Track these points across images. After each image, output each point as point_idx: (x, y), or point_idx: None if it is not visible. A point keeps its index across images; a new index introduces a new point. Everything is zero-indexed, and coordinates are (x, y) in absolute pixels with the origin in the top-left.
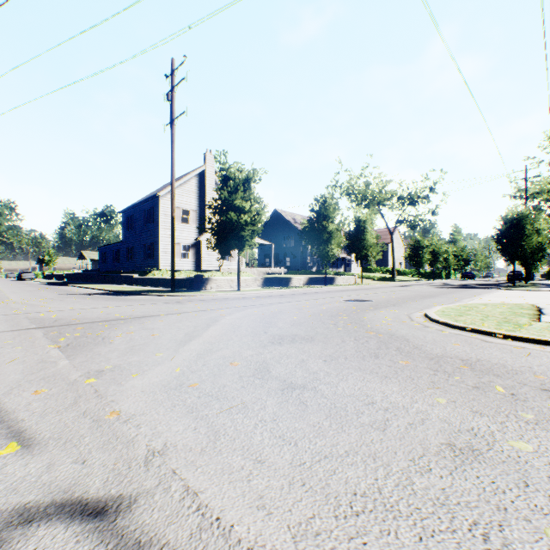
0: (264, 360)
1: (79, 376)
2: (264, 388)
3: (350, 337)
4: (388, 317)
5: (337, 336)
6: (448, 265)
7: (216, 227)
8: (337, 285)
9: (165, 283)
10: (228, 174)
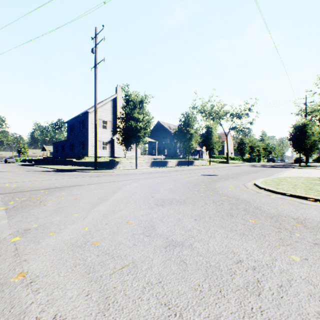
0: (151, 219)
1: (9, 235)
2: (151, 246)
3: (209, 200)
4: (231, 186)
5: (201, 199)
6: (259, 154)
7: (123, 130)
8: (195, 166)
9: (92, 164)
10: (129, 98)
